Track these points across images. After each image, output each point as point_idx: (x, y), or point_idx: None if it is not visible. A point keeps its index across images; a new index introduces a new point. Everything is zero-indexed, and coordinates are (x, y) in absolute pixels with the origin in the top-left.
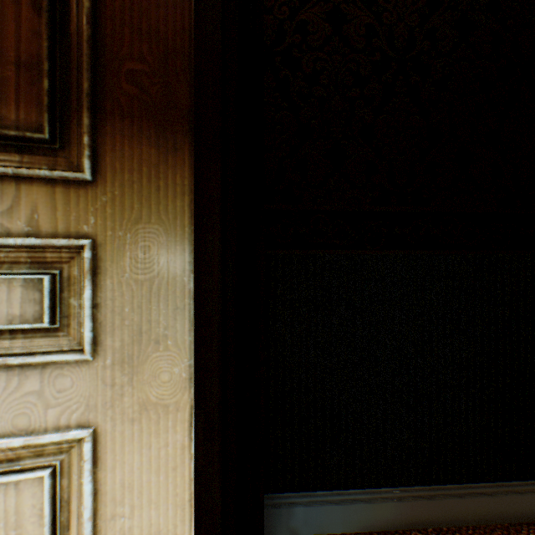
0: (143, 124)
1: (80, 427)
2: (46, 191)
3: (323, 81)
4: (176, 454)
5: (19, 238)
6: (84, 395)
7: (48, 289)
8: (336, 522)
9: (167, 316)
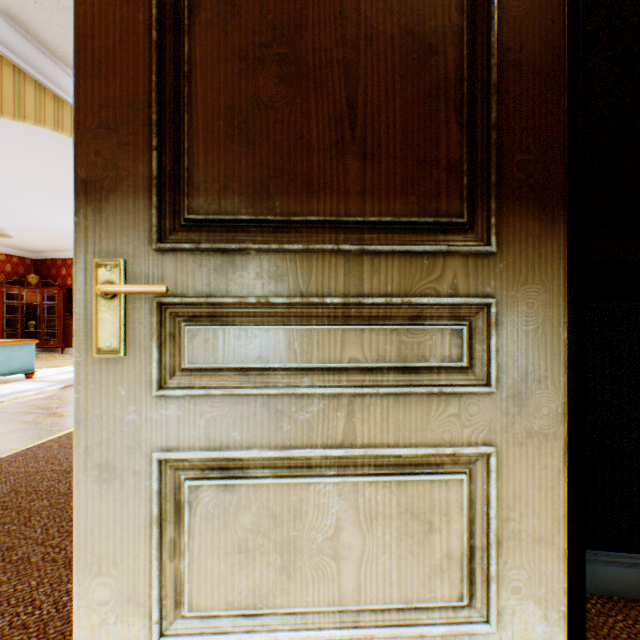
0: (527, 203)
1: (483, 445)
2: (461, 262)
3: (610, 127)
4: (552, 476)
5: (448, 298)
6: (486, 420)
7: (465, 337)
8: (627, 585)
9: (545, 360)
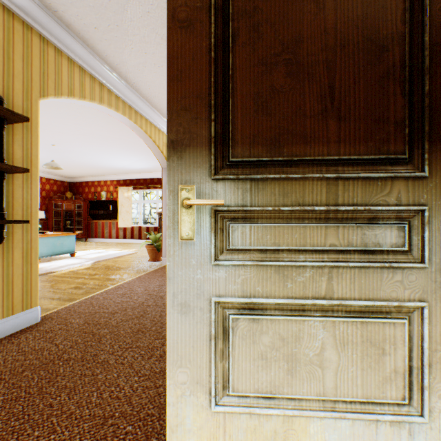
0: None
1: (418, 301)
2: (403, 183)
3: None
4: None
5: (395, 206)
6: (420, 285)
7: (406, 231)
8: None
9: None
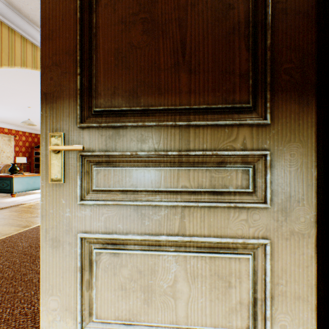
0: (290, 93)
1: (262, 238)
2: (248, 130)
3: None
4: (307, 259)
5: (240, 151)
6: (264, 224)
7: (251, 174)
8: None
9: (302, 189)
